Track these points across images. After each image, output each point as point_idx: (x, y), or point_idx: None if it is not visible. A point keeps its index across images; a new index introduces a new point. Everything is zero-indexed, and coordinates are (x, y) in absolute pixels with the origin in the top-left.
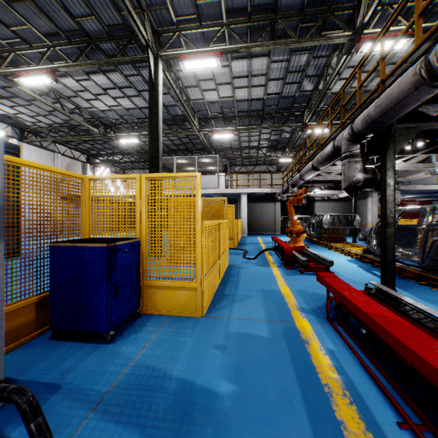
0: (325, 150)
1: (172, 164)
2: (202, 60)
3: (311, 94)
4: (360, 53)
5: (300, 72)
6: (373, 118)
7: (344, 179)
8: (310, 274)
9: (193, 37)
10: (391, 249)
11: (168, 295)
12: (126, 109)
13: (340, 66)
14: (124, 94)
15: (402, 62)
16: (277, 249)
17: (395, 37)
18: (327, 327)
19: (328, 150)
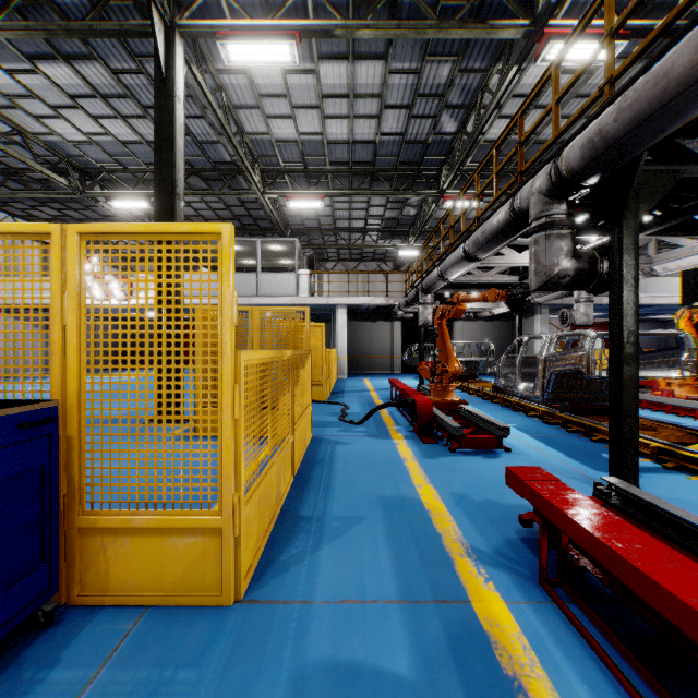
0: (492, 219)
1: (216, 252)
2: (263, 44)
3: (452, 141)
4: (541, 61)
5: (438, 96)
6: (611, 136)
7: (537, 271)
8: (467, 452)
9: (246, 2)
10: (631, 407)
11: (144, 552)
12: (123, 143)
13: (506, 86)
14: (116, 110)
15: (660, 32)
16: (404, 404)
17: (600, 37)
18: (549, 613)
19: (499, 219)
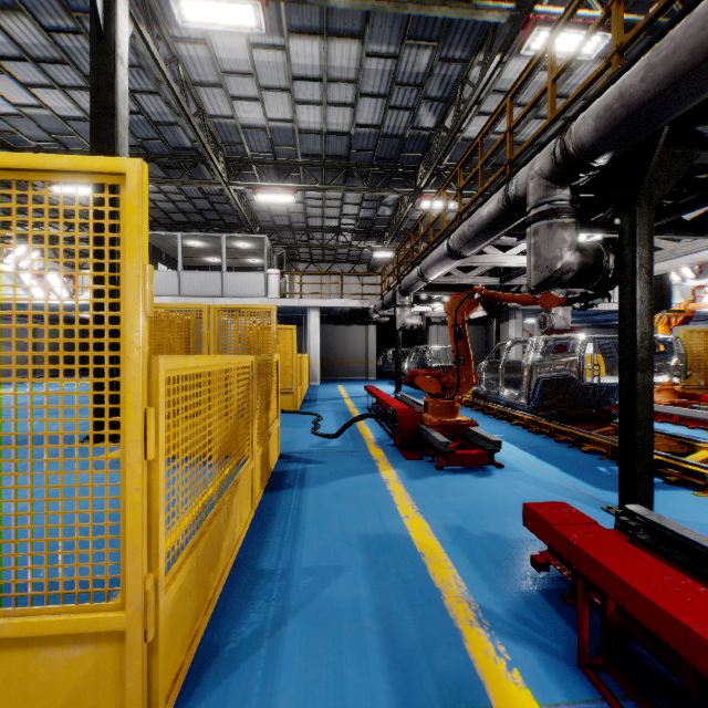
0: (482, 210)
1: (177, 249)
2: (224, 4)
3: (430, 137)
4: (526, 50)
5: (417, 86)
6: (636, 101)
7: (537, 265)
8: (456, 470)
9: None
10: (645, 419)
11: None
12: (63, 119)
13: (488, 76)
14: (52, 78)
15: None
16: (383, 415)
17: (586, 27)
18: None
19: (490, 209)
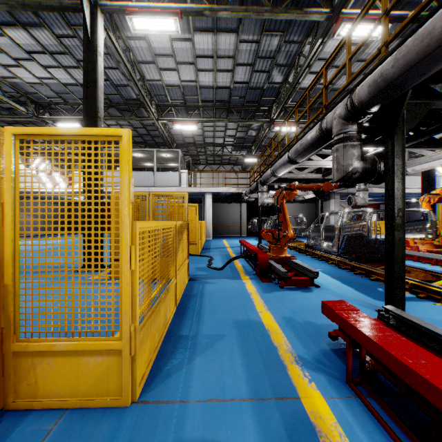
0: (307, 136)
1: None
2: (157, 19)
3: (279, 87)
4: (337, 36)
5: (271, 58)
6: (389, 78)
7: (337, 169)
8: (291, 288)
9: None
10: (400, 258)
11: (64, 368)
12: (64, 85)
13: (314, 52)
14: (59, 62)
15: (420, 10)
16: (249, 257)
17: (374, 21)
18: (355, 405)
19: (311, 135)
